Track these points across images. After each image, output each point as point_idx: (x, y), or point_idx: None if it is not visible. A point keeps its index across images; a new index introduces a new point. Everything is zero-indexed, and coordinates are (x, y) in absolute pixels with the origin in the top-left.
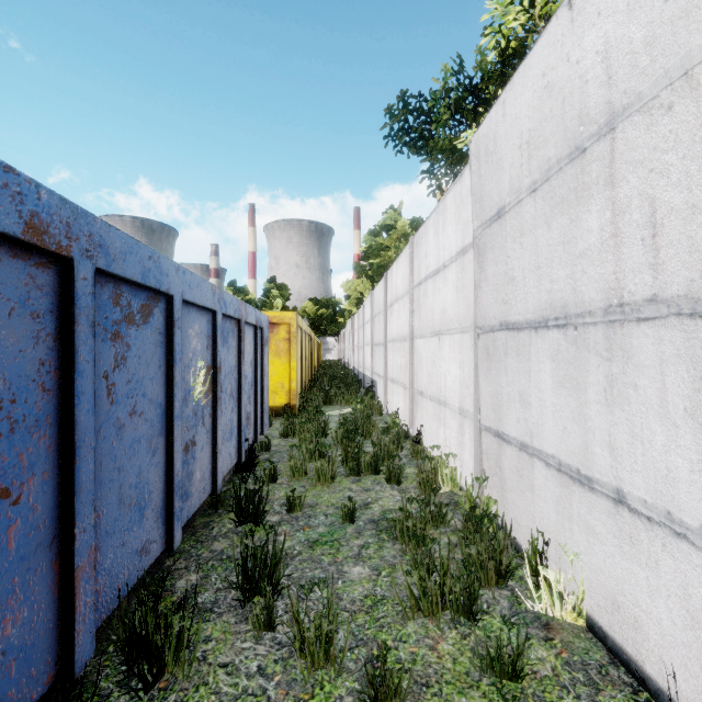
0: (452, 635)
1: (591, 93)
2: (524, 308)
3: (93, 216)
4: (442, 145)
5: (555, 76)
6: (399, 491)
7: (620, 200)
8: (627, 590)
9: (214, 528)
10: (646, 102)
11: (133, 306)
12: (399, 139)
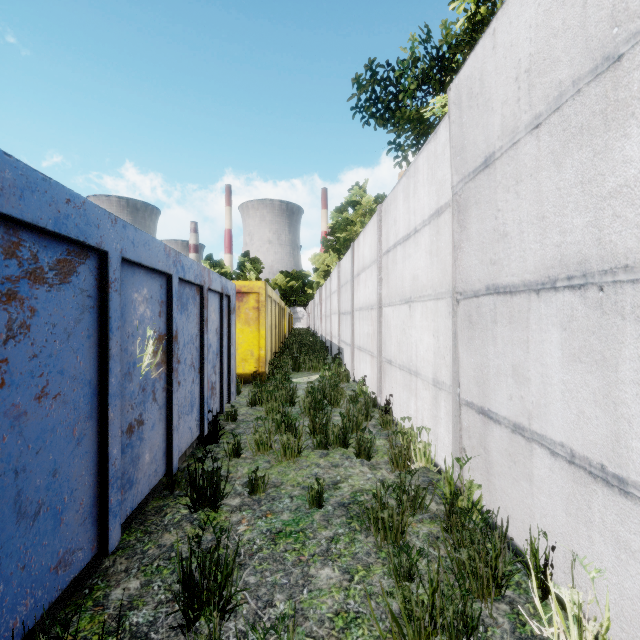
0: None
1: None
2: (521, 268)
3: None
4: (409, 114)
5: None
6: (370, 468)
7: None
8: None
9: (167, 514)
10: None
11: (42, 260)
12: (367, 110)
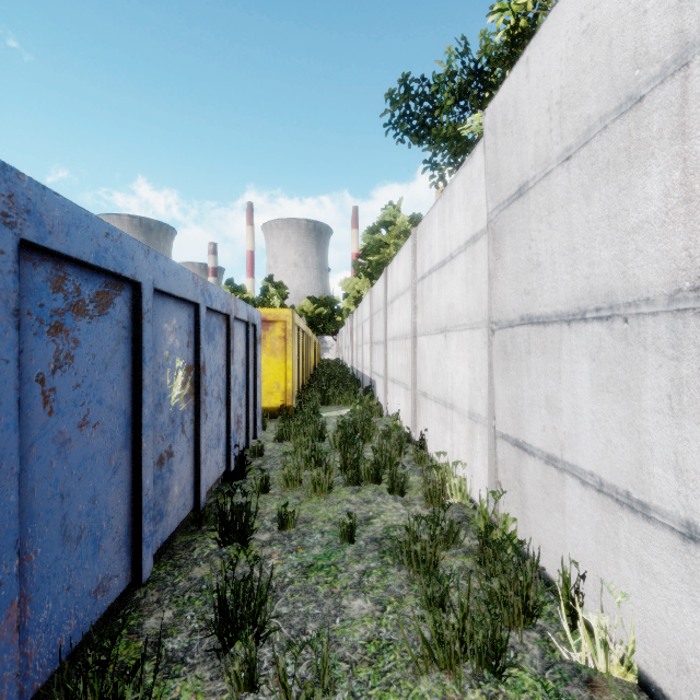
0: (475, 697)
1: (652, 25)
2: (553, 299)
3: (16, 172)
4: (446, 132)
5: (598, 15)
6: (403, 504)
7: (696, 154)
8: None
9: (195, 549)
10: None
11: (83, 293)
12: (401, 127)
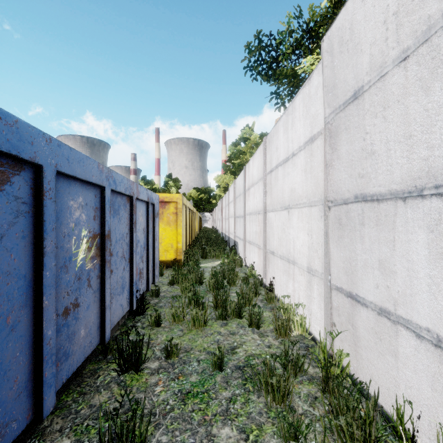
0: None
1: None
2: (388, 179)
3: None
4: (286, 71)
5: None
6: (259, 335)
7: None
8: None
9: (99, 376)
10: None
11: None
12: (255, 68)
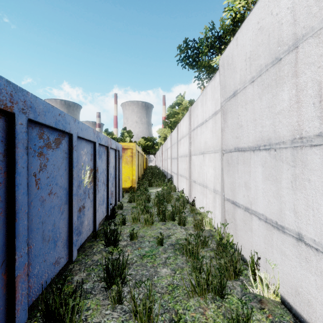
0: (212, 306)
1: (284, 29)
2: (247, 140)
3: (26, 91)
4: (204, 64)
5: (264, 22)
6: (184, 229)
7: (300, 83)
8: (304, 285)
9: (94, 248)
10: (316, 31)
11: (50, 139)
12: (184, 61)
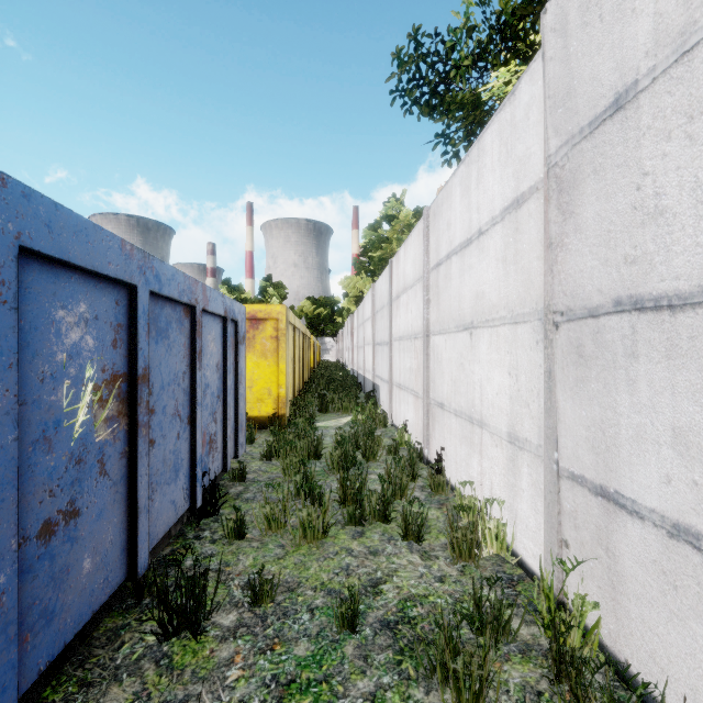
0: None
1: None
2: (698, 264)
3: None
4: (463, 96)
5: None
6: (422, 556)
7: None
8: None
9: (123, 645)
10: None
11: None
12: (409, 93)
